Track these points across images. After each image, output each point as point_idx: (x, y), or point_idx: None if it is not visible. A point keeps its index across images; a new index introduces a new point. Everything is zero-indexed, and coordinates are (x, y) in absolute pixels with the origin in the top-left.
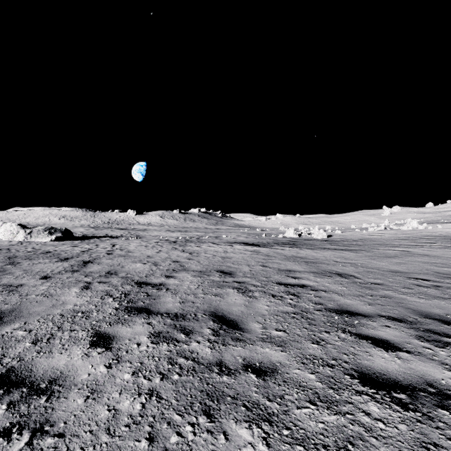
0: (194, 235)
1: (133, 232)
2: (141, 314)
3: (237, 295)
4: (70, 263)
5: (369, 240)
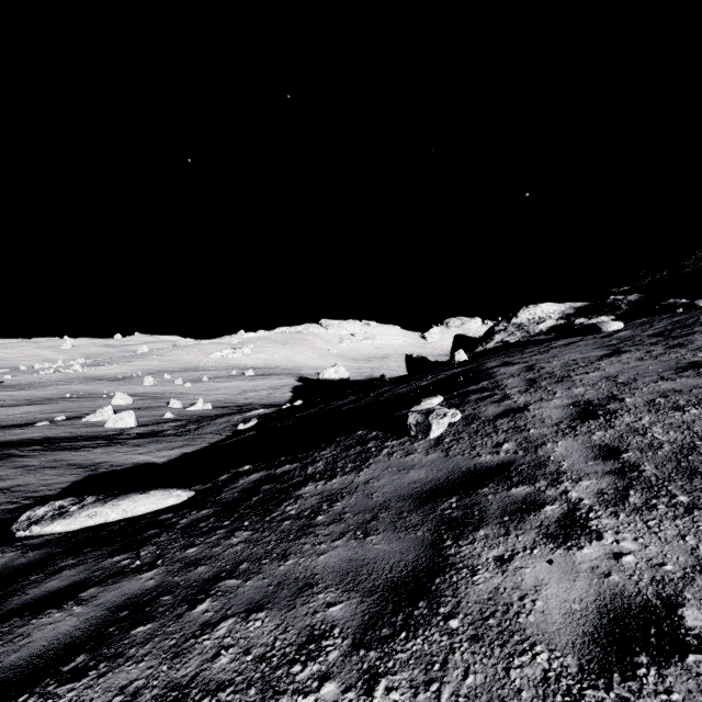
0: None
1: None
2: None
3: None
4: None
5: (39, 383)
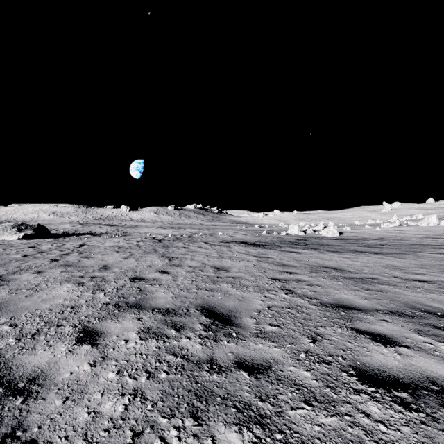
0: (186, 231)
1: (121, 229)
2: None
3: None
4: None
5: (394, 239)
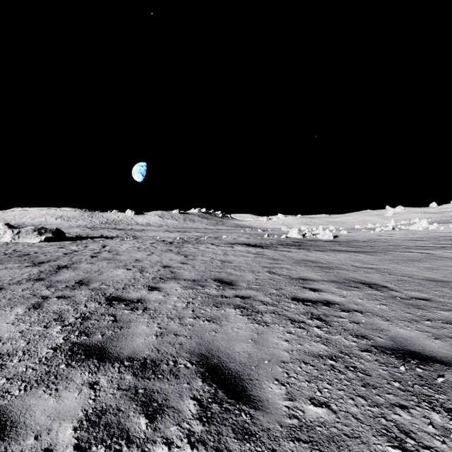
0: (193, 235)
1: (130, 233)
2: (88, 361)
3: (241, 320)
4: (42, 268)
5: (380, 241)
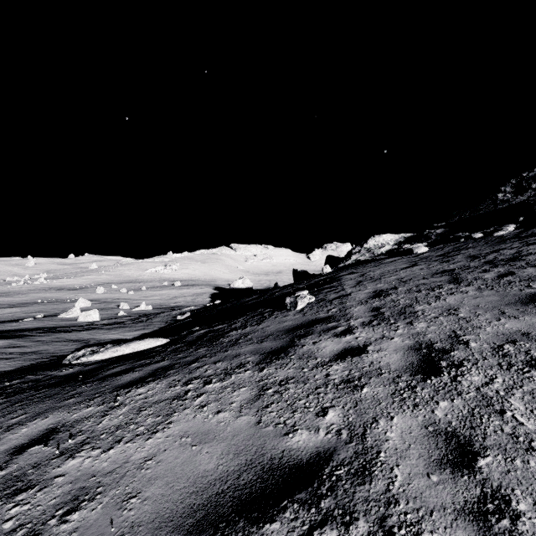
0: None
1: None
2: None
3: None
4: None
5: (13, 292)
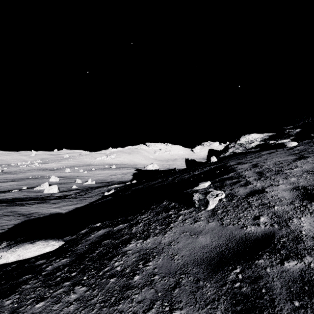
0: None
1: None
2: None
3: None
4: None
5: (18, 171)
